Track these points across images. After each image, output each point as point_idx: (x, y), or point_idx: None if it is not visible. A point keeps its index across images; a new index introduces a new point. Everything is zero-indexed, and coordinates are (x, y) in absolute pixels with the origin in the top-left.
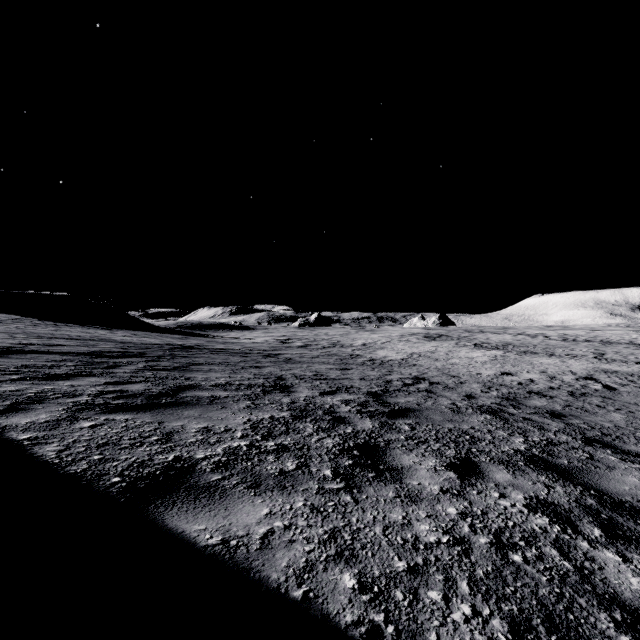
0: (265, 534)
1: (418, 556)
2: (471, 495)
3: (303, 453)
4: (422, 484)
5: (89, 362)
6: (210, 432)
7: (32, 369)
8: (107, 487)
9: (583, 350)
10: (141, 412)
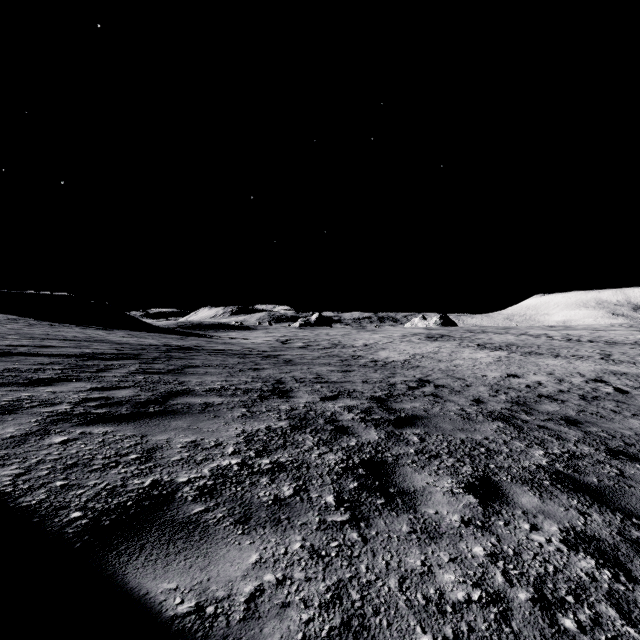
0: (252, 594)
1: (446, 624)
2: (498, 527)
3: (302, 473)
4: (439, 513)
5: (78, 365)
6: (198, 447)
7: (14, 373)
8: (62, 526)
9: (588, 351)
10: (123, 423)
